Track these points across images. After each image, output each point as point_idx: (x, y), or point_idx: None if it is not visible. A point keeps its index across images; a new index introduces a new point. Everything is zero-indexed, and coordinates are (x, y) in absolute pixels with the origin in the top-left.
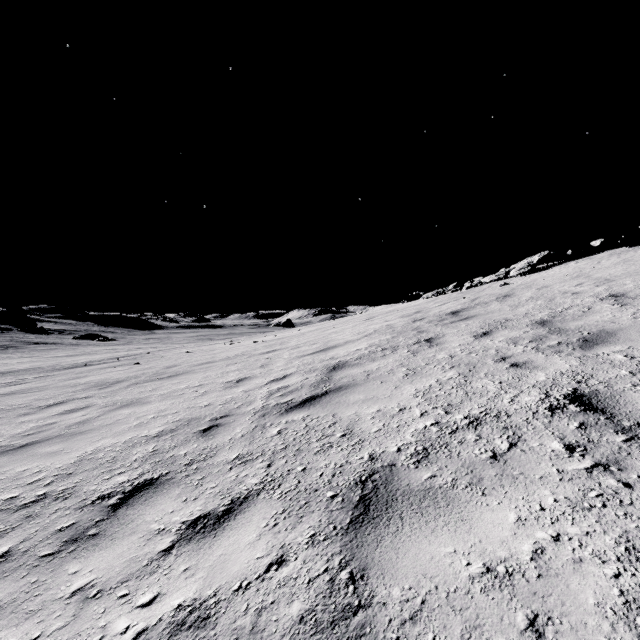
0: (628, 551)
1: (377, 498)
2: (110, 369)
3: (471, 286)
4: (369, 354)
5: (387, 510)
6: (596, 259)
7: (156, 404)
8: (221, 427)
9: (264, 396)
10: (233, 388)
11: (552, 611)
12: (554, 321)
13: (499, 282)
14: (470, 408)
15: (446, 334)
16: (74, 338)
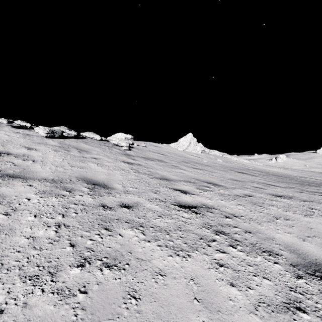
0: (270, 222)
1: (320, 269)
2: None
3: None
4: None
5: (319, 264)
6: None
7: None
8: None
9: None
10: None
11: (301, 234)
12: (18, 174)
13: None
14: (204, 231)
15: None
16: None
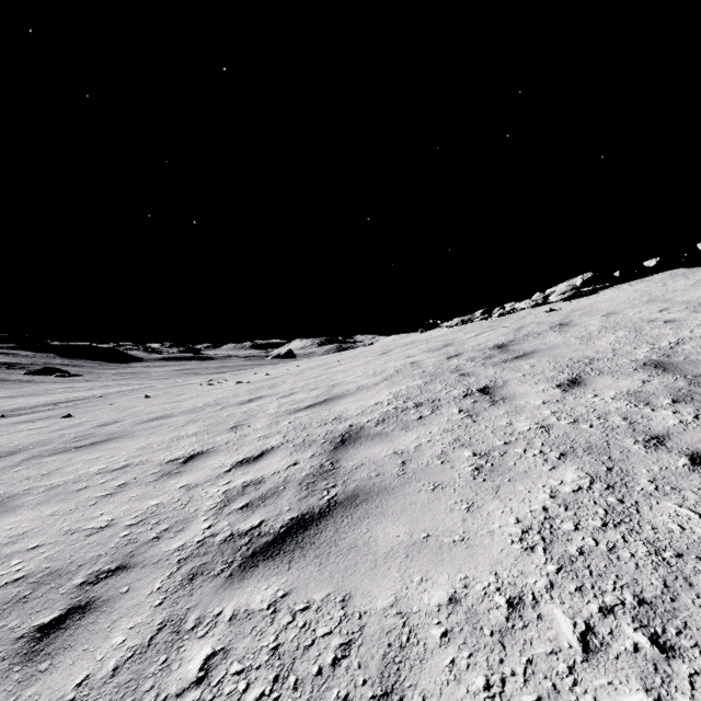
0: None
1: None
2: (24, 425)
3: (504, 313)
4: (396, 413)
5: None
6: (656, 281)
7: (22, 515)
8: (88, 617)
9: (214, 506)
10: (171, 478)
11: None
12: (677, 363)
13: (539, 308)
14: None
15: (508, 380)
16: (26, 373)
